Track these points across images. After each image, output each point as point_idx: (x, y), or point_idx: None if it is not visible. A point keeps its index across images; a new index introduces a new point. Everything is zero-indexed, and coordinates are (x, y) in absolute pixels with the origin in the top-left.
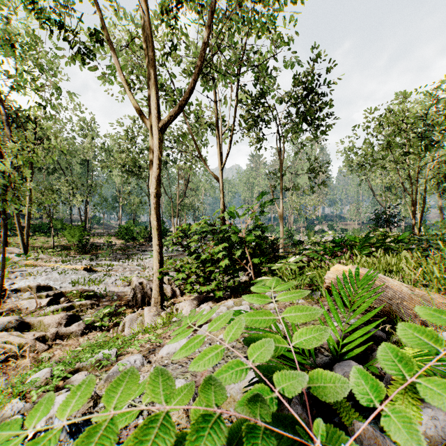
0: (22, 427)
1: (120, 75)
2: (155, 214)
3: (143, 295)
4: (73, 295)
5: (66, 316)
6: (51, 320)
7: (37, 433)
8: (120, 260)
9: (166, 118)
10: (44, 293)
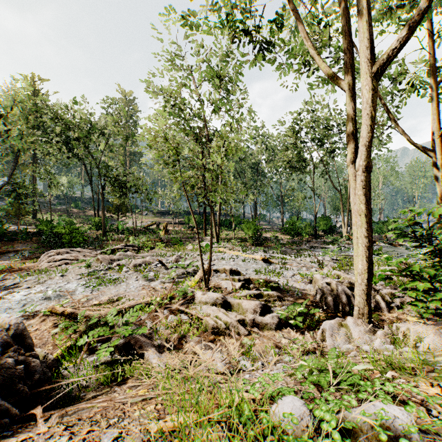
0: None
1: (307, 43)
2: (364, 195)
3: (335, 298)
4: (260, 284)
5: (260, 304)
6: (247, 305)
7: None
8: (290, 254)
9: (386, 55)
10: (236, 277)
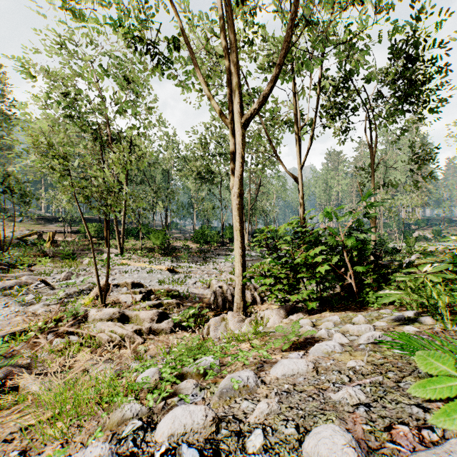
0: (143, 437)
1: (202, 78)
2: (238, 215)
3: (224, 299)
4: (161, 294)
5: (157, 312)
6: (145, 315)
7: (164, 454)
8: (197, 263)
9: (251, 112)
10: (137, 290)
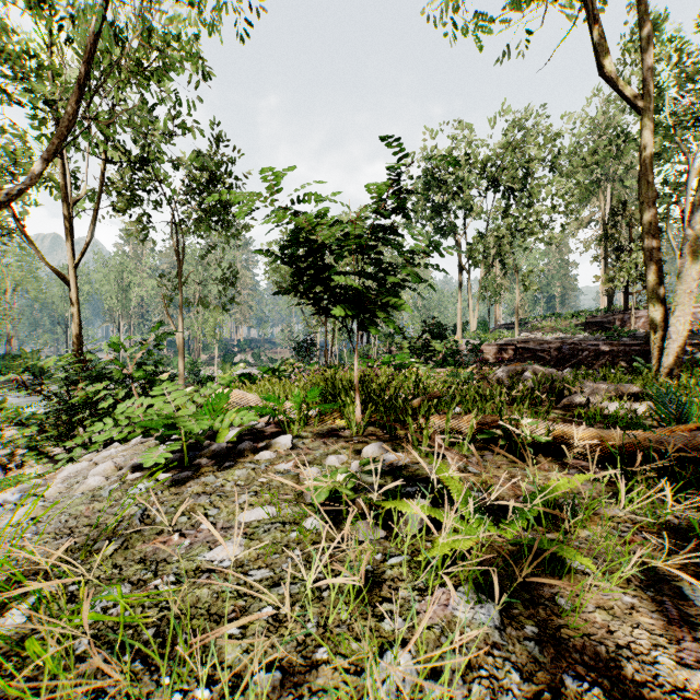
0: None
1: None
2: None
3: None
4: None
5: None
6: None
7: None
8: None
9: None
10: None
